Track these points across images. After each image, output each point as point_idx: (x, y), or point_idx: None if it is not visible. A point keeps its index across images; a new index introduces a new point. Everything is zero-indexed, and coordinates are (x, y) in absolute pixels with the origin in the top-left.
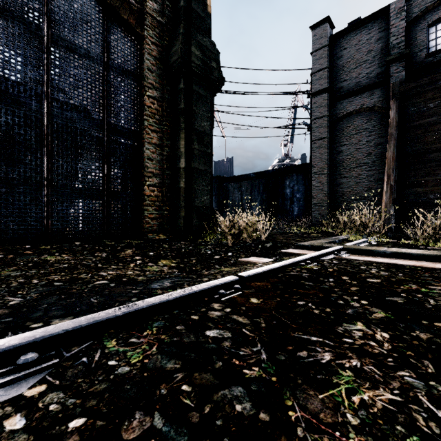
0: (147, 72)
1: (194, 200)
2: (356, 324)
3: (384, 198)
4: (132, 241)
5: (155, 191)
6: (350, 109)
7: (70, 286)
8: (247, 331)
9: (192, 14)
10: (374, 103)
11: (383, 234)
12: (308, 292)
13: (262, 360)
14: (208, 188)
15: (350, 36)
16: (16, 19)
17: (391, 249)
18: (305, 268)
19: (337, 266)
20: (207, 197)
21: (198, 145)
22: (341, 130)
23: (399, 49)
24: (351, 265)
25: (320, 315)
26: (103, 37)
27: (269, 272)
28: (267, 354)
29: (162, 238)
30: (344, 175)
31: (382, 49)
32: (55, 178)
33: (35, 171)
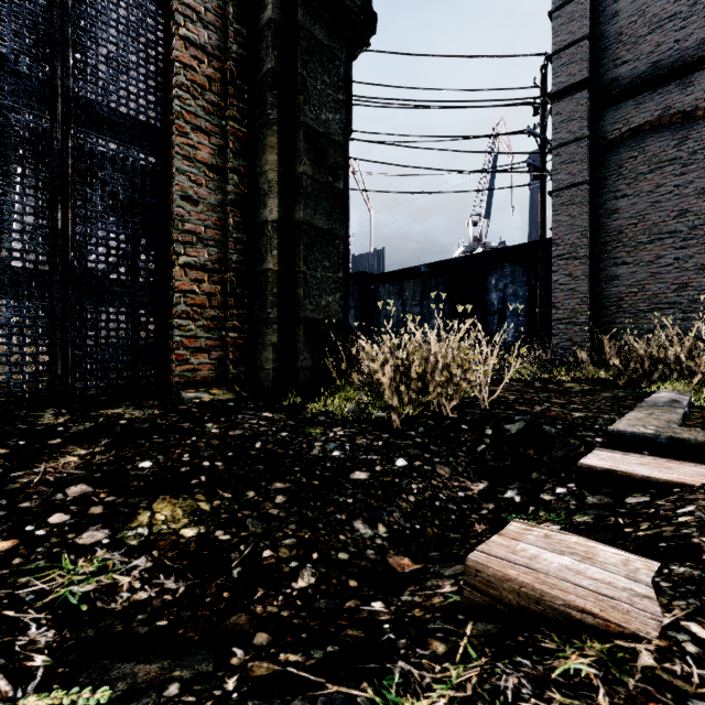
0: None
1: (302, 302)
2: None
3: None
4: (128, 411)
5: (203, 280)
6: (637, 120)
7: None
8: None
9: None
10: (695, 102)
11: None
12: None
13: None
14: (337, 275)
15: None
16: None
17: None
18: None
19: None
20: (335, 297)
21: (311, 165)
22: (615, 167)
23: None
24: None
25: None
26: None
27: None
28: None
29: (220, 398)
30: (623, 259)
31: None
32: None
33: None
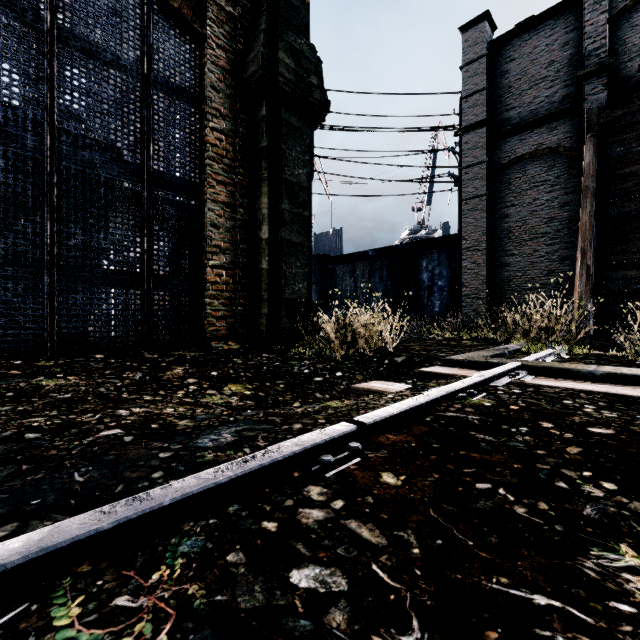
0: (211, 92)
1: (283, 289)
2: (620, 552)
3: (578, 285)
4: (186, 353)
5: (223, 275)
6: (521, 151)
7: (50, 443)
8: (382, 573)
9: (280, 1)
10: (558, 142)
11: (576, 342)
12: (489, 459)
13: None
14: (305, 271)
15: (521, 41)
16: (2, 3)
17: (604, 367)
18: (470, 404)
19: (522, 399)
20: (304, 284)
21: (289, 203)
22: (507, 183)
23: (597, 59)
24: (545, 398)
25: (532, 523)
26: (141, 36)
27: (410, 413)
28: None
29: (233, 347)
30: (512, 251)
31: (571, 58)
32: (64, 254)
33: (32, 244)
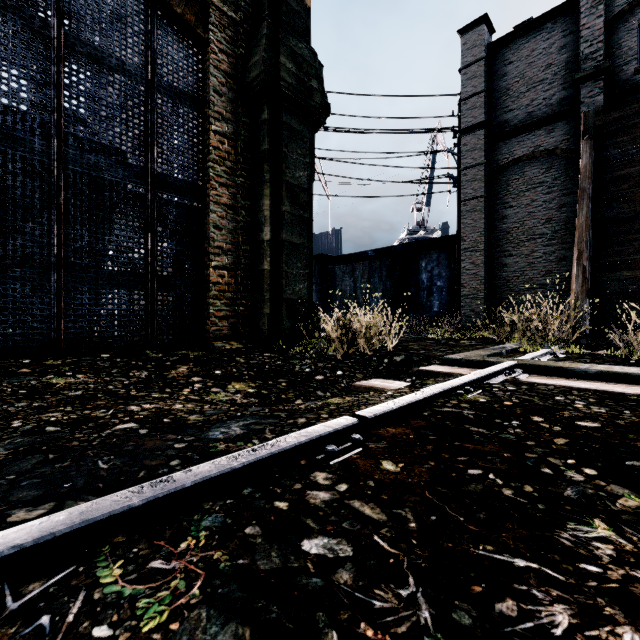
0: (213, 95)
1: (285, 289)
2: (594, 526)
3: (574, 286)
4: (190, 352)
5: (225, 276)
6: (518, 153)
7: (71, 435)
8: (382, 542)
9: (281, 6)
10: (555, 144)
11: (573, 342)
12: (482, 449)
13: (423, 627)
14: (305, 271)
15: (518, 44)
16: (10, 10)
17: (596, 366)
18: (465, 400)
19: (516, 396)
20: (304, 285)
21: (290, 205)
22: (505, 185)
23: (594, 62)
24: (538, 394)
25: (518, 502)
26: (145, 41)
27: (408, 408)
28: (432, 608)
29: (235, 347)
30: (510, 252)
31: (568, 62)
32: (71, 255)
33: (39, 245)
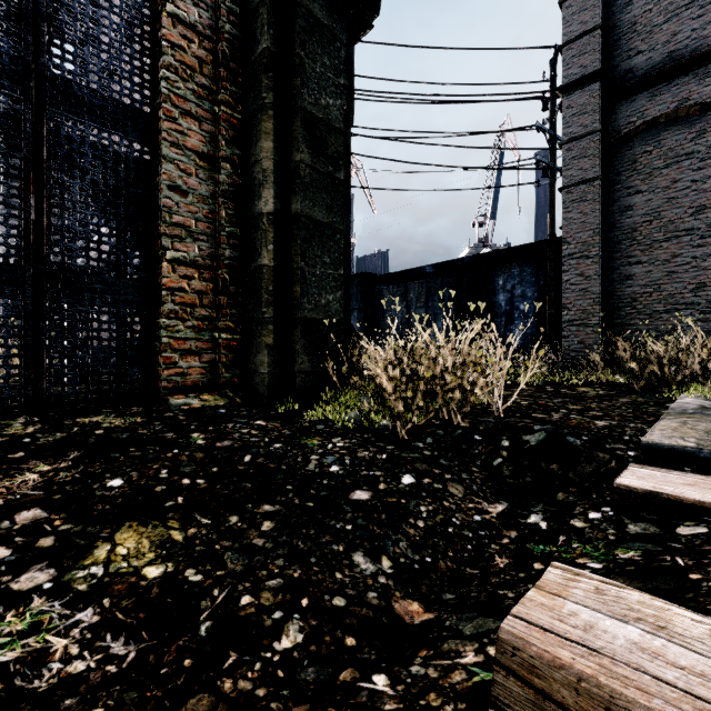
0: None
1: (300, 301)
2: None
3: None
4: (107, 420)
5: (194, 277)
6: (652, 112)
7: None
8: None
9: None
10: None
11: None
12: None
13: None
14: (338, 272)
15: None
16: None
17: None
18: None
19: None
20: (336, 296)
21: (309, 153)
22: (629, 162)
23: None
24: None
25: None
26: None
27: None
28: None
29: (211, 404)
30: (638, 258)
31: None
32: None
33: None
